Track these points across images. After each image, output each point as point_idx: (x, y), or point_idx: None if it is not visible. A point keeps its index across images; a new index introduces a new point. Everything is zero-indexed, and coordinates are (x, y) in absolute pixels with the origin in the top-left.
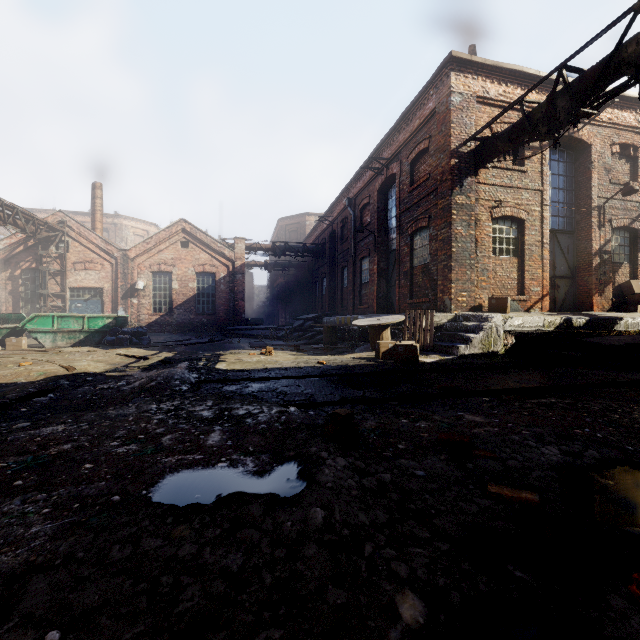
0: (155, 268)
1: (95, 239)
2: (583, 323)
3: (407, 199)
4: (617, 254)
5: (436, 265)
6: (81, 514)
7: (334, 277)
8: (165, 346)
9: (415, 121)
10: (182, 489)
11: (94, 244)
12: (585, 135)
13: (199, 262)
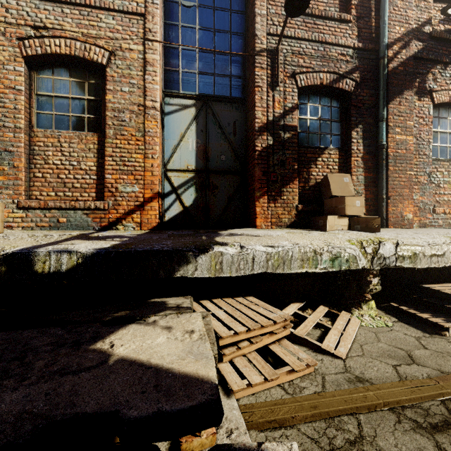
0: None
1: None
2: (71, 263)
3: None
4: (316, 133)
5: None
6: None
7: None
8: None
9: None
10: None
11: None
12: None
13: None
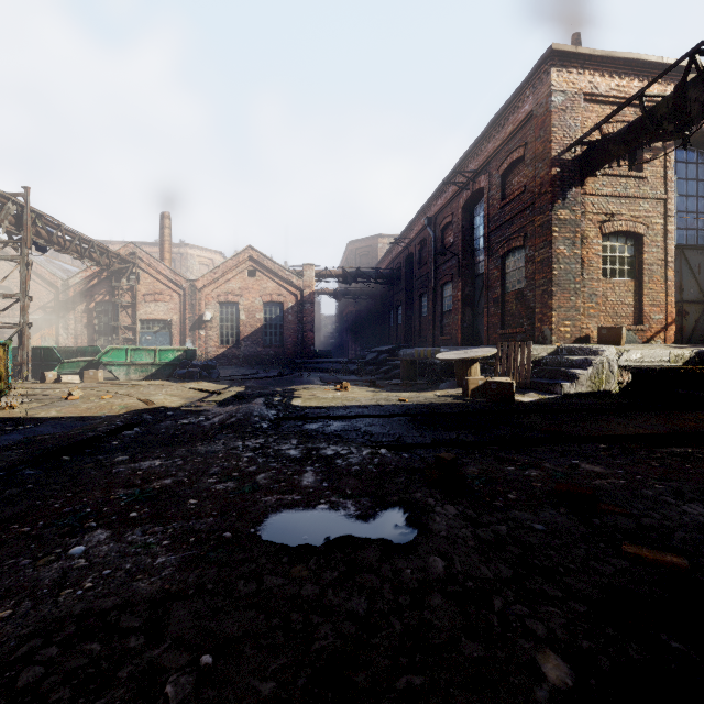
0: (222, 298)
1: (164, 270)
2: None
3: (497, 216)
4: None
5: (533, 290)
6: (199, 548)
7: (411, 305)
8: (235, 380)
9: (507, 127)
10: (288, 529)
11: (163, 275)
12: None
13: (266, 291)
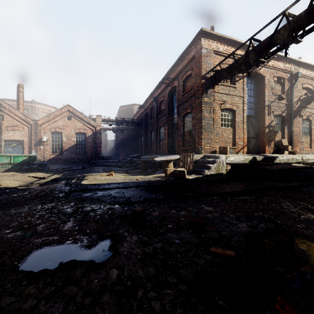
0: (53, 130)
1: (19, 114)
2: (261, 159)
3: (181, 98)
4: (276, 127)
5: (195, 131)
6: None
7: (147, 136)
8: (57, 171)
9: (185, 61)
10: (40, 259)
11: (18, 117)
12: (262, 72)
13: (77, 127)
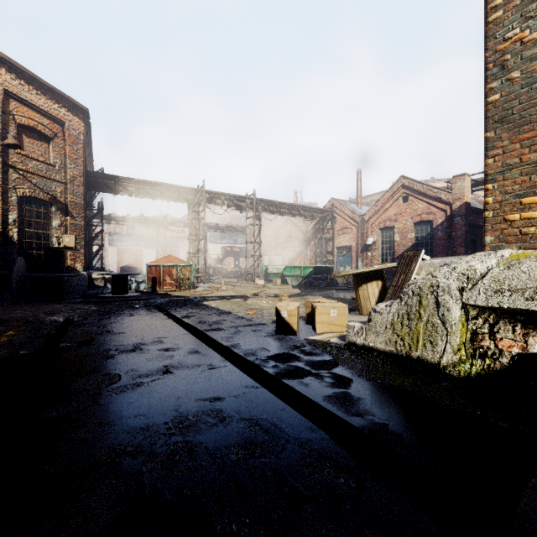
0: (382, 225)
1: (347, 212)
2: None
3: None
4: None
5: None
6: None
7: None
8: (320, 289)
9: None
10: None
11: (347, 215)
12: None
13: (416, 212)
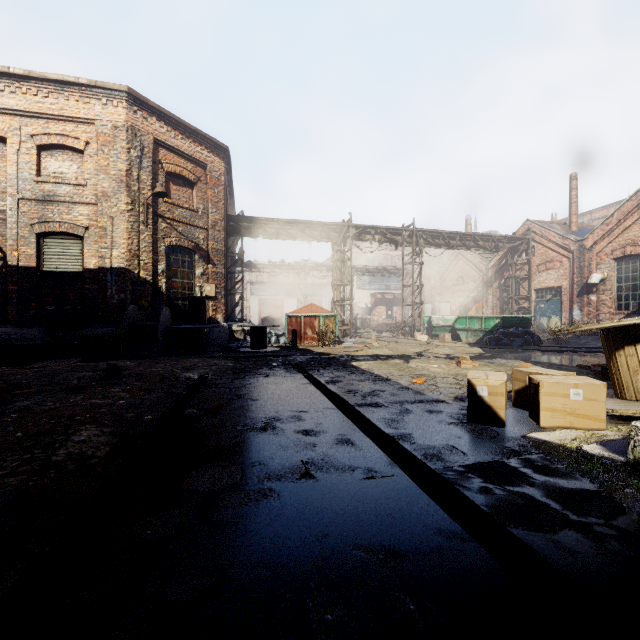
0: (617, 253)
1: (553, 237)
2: None
3: None
4: None
5: None
6: None
7: None
8: (513, 349)
9: None
10: None
11: (552, 242)
12: None
13: None
